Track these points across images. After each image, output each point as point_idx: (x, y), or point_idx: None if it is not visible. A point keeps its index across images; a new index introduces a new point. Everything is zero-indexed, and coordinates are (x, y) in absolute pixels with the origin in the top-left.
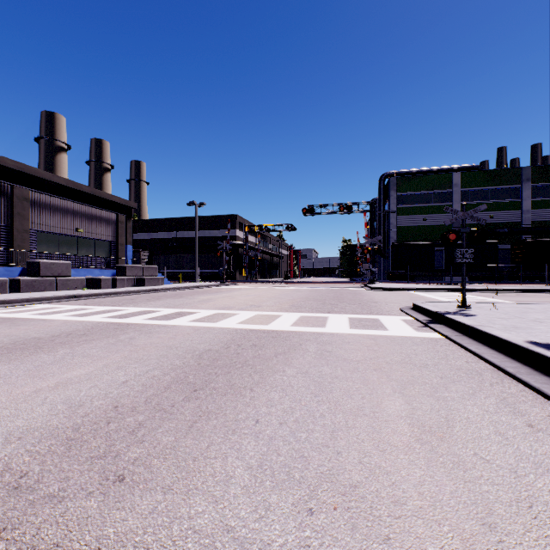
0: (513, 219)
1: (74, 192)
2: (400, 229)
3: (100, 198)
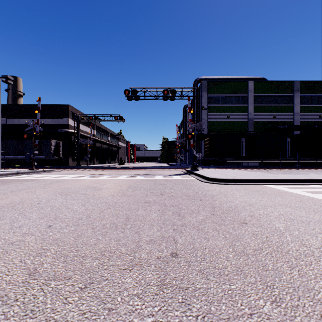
0: (288, 119)
1: None
2: (209, 124)
3: None
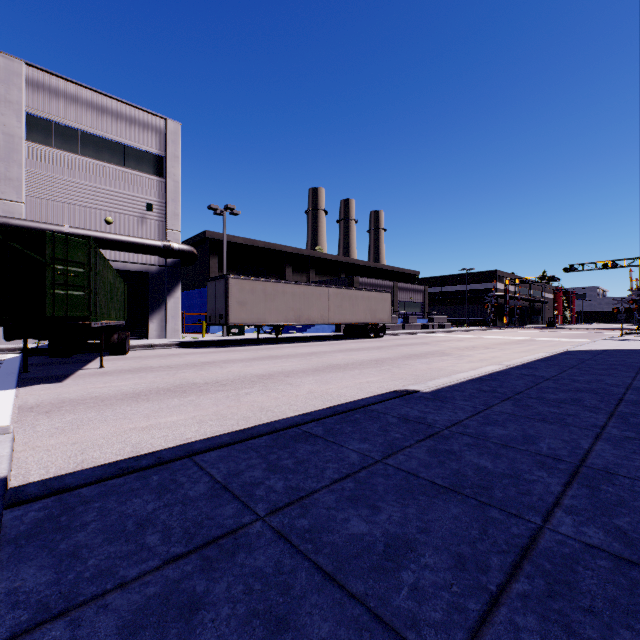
0: None
1: (390, 272)
2: None
3: (401, 273)
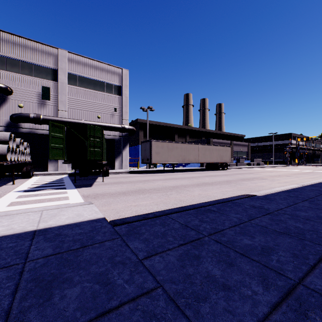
0: None
1: (228, 136)
2: None
3: (234, 136)
